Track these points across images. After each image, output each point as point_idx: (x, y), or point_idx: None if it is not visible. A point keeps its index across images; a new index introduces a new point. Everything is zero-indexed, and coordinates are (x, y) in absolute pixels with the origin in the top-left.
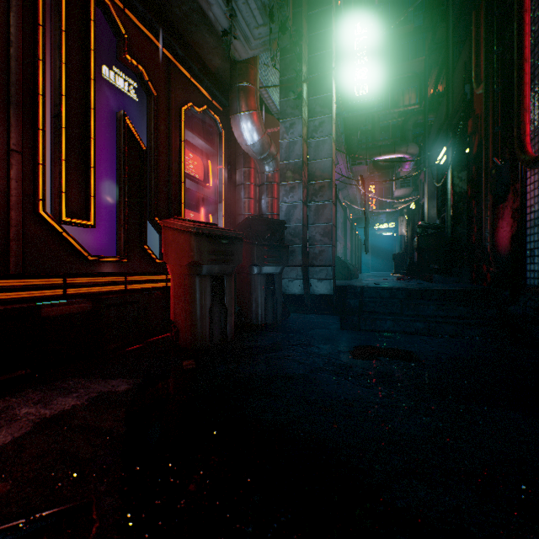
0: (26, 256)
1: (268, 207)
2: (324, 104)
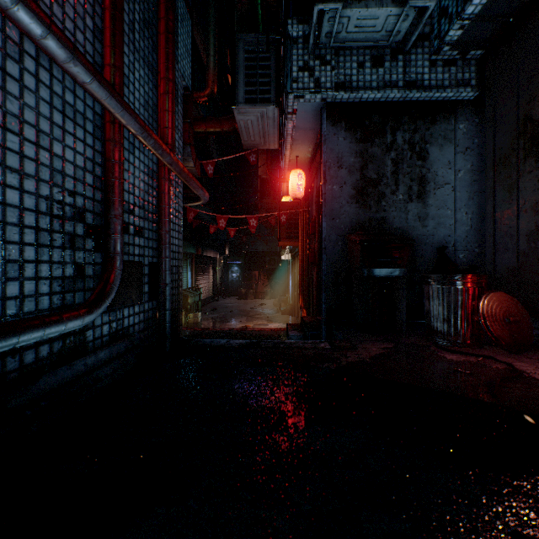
0: None
1: None
2: None
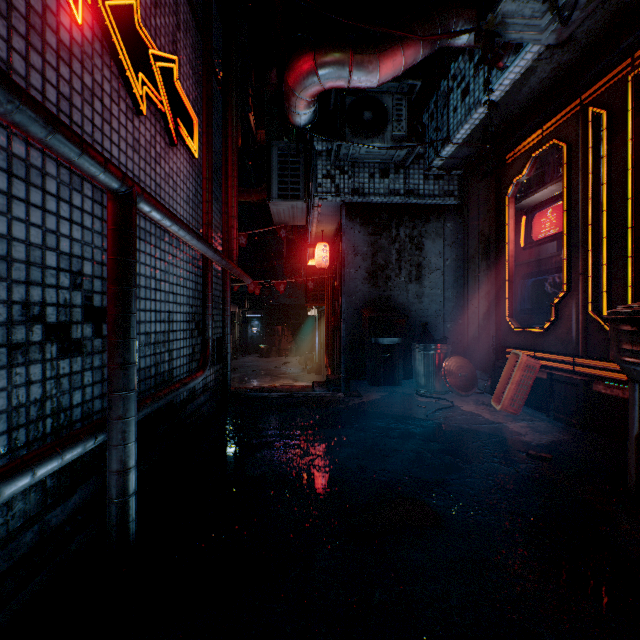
0: (588, 344)
1: None
2: None
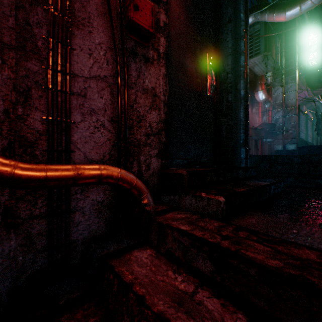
0: None
1: (266, 119)
2: (292, 79)
